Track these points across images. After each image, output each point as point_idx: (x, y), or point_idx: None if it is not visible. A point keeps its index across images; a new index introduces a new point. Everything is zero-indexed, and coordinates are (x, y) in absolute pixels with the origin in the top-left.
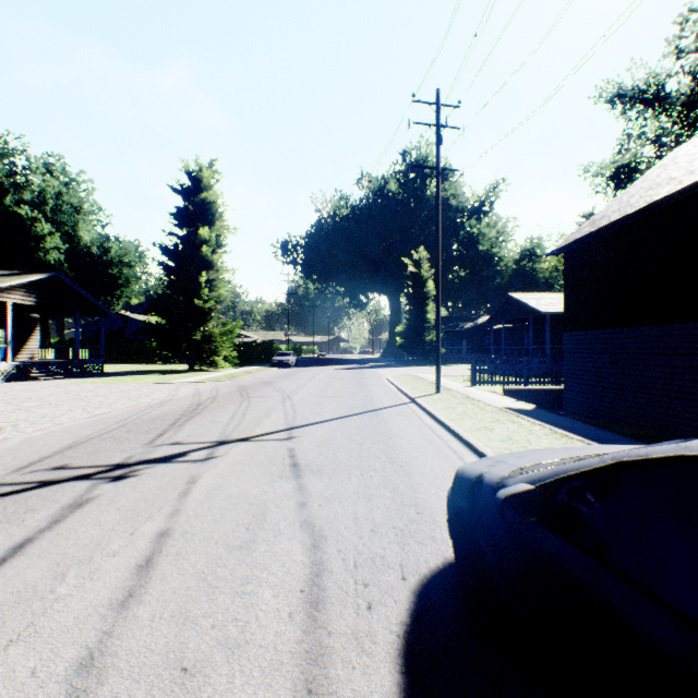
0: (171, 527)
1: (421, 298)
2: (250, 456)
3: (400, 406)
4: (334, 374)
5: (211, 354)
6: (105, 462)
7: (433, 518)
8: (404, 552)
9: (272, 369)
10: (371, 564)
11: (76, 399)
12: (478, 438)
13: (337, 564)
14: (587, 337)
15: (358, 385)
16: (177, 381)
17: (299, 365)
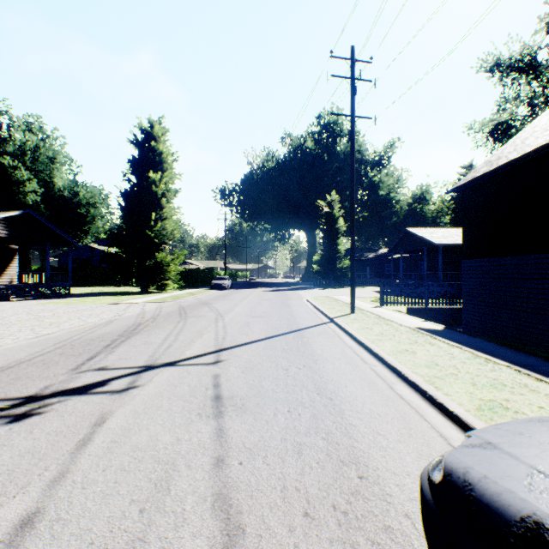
0: (42, 507)
1: (333, 233)
2: (172, 385)
3: (321, 326)
4: (262, 295)
5: (161, 279)
6: (17, 394)
7: (381, 488)
8: None
9: (211, 291)
10: None
11: (33, 319)
12: (404, 364)
13: None
14: (485, 264)
15: (282, 305)
16: (128, 301)
17: (234, 288)
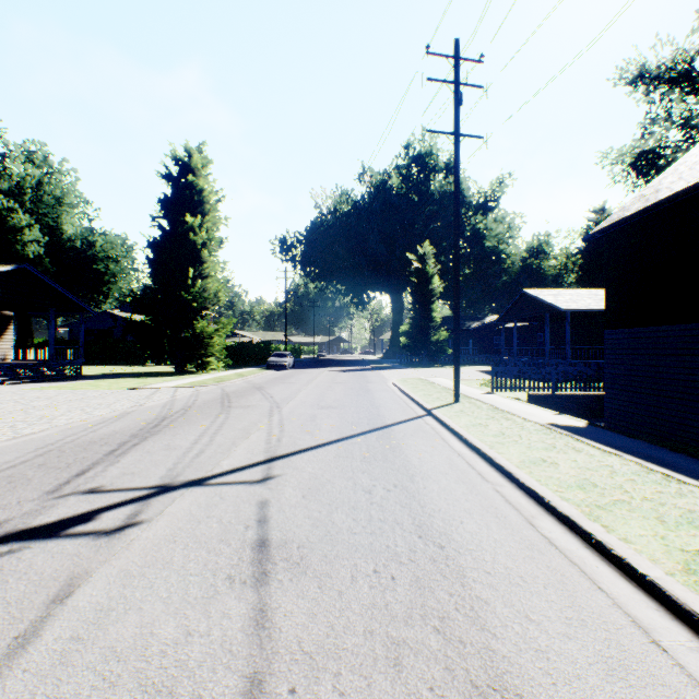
0: None
1: (426, 295)
2: (194, 521)
3: (415, 420)
4: (333, 377)
5: (201, 355)
6: None
7: None
8: None
9: (266, 371)
10: None
11: (19, 411)
12: (545, 484)
13: None
14: (639, 335)
15: (360, 391)
16: (155, 385)
17: (297, 367)
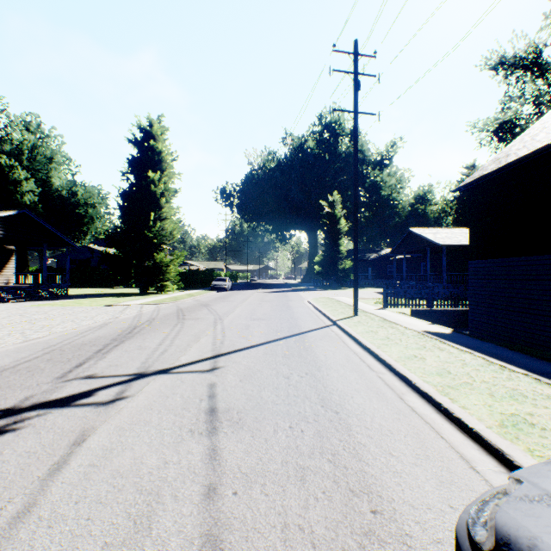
0: None
1: (335, 233)
2: (164, 396)
3: (323, 329)
4: (263, 297)
5: (160, 280)
6: None
7: (399, 526)
8: None
9: (211, 292)
10: None
11: (25, 322)
12: (413, 372)
13: None
14: (493, 265)
15: (283, 307)
16: (125, 303)
17: (234, 289)
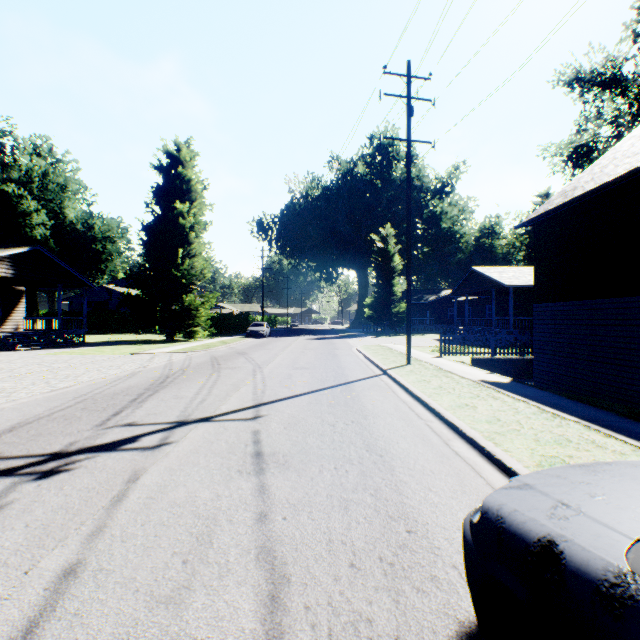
0: (84, 559)
1: (388, 272)
2: (208, 442)
3: (372, 378)
4: (306, 344)
5: (189, 325)
6: (41, 451)
7: (430, 541)
8: (398, 610)
9: (246, 339)
10: (353, 638)
11: (46, 371)
12: (462, 419)
13: (303, 638)
14: (559, 308)
15: (329, 355)
16: (152, 351)
17: (273, 336)
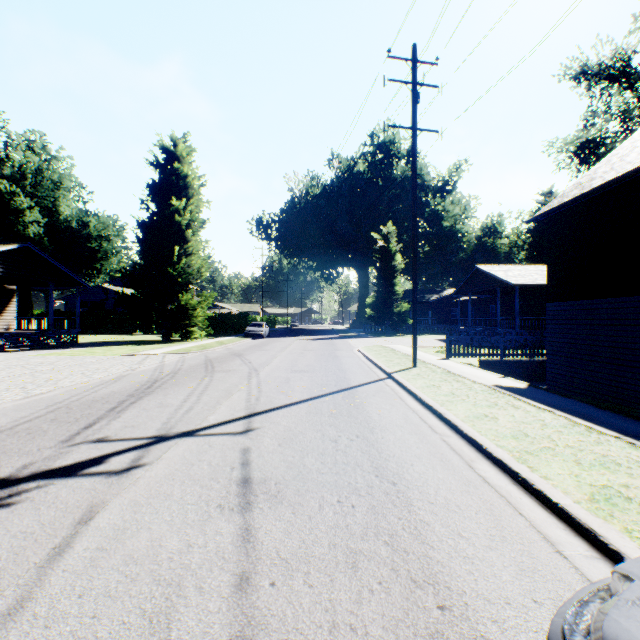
0: None
1: (389, 271)
2: (188, 463)
3: (377, 383)
4: (305, 345)
5: (185, 325)
6: None
7: (473, 626)
8: None
9: (245, 339)
10: None
11: (27, 374)
12: (484, 434)
13: None
14: (576, 307)
15: (329, 357)
16: (145, 352)
17: (272, 336)
